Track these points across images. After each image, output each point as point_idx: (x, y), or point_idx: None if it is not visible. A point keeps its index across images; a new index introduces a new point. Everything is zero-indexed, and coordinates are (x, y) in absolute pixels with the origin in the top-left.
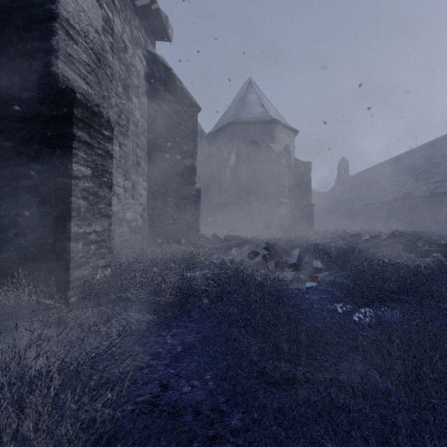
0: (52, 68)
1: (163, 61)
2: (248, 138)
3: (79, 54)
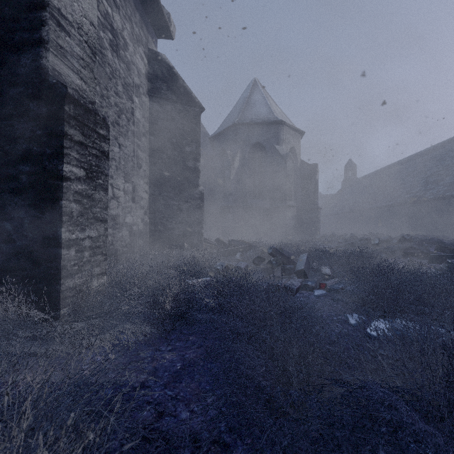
0: (41, 61)
1: (165, 60)
2: (253, 140)
3: (72, 46)
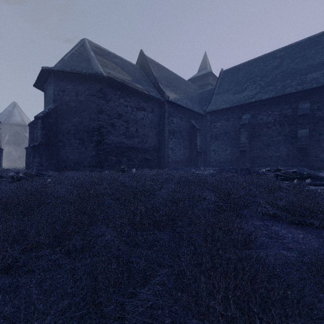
0: None
1: None
2: (15, 130)
3: None
